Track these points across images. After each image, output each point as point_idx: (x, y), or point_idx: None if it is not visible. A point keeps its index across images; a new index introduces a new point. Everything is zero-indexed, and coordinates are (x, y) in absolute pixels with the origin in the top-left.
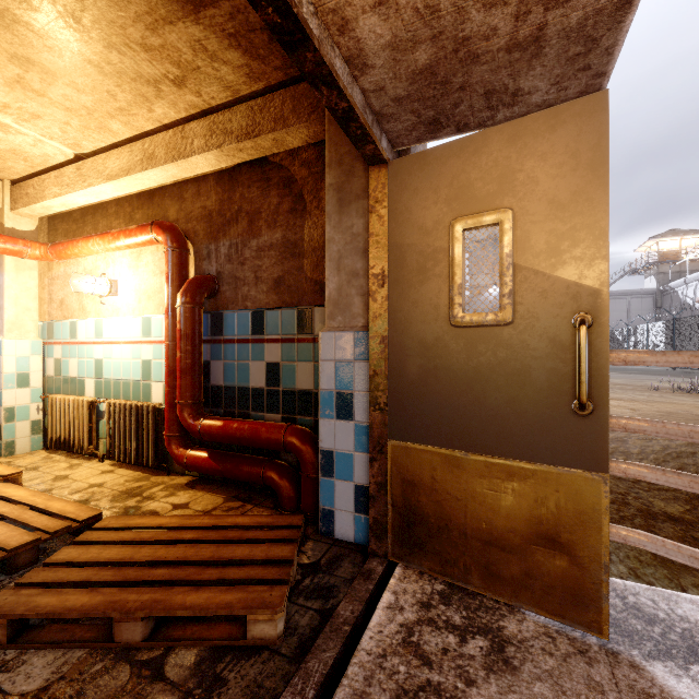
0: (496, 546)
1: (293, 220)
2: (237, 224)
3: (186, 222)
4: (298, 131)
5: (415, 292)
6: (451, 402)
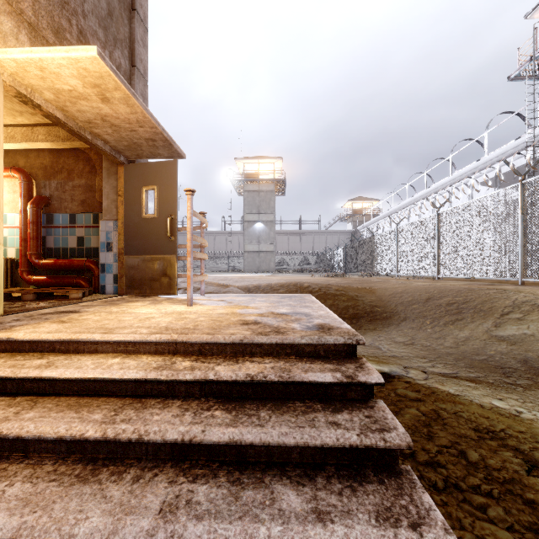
0: (153, 280)
1: (90, 176)
2: (61, 174)
3: (31, 169)
4: None
5: (132, 207)
6: (142, 241)
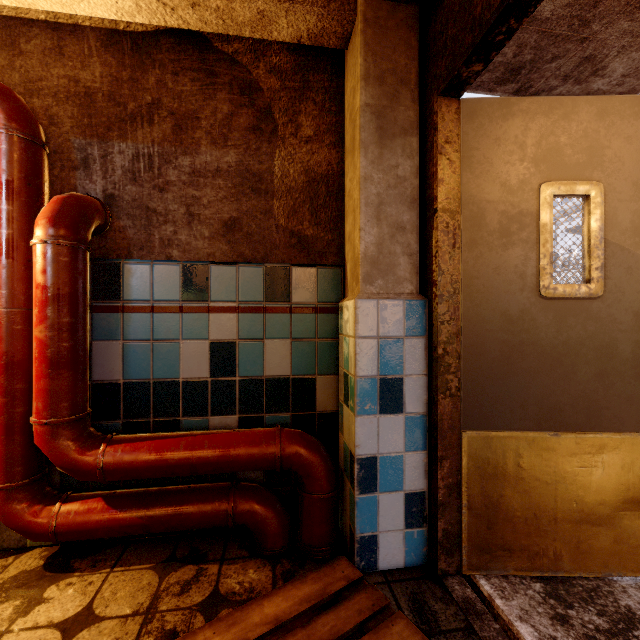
0: (586, 523)
1: (256, 142)
2: (151, 125)
3: (25, 93)
4: (304, 16)
5: (497, 256)
6: (539, 380)
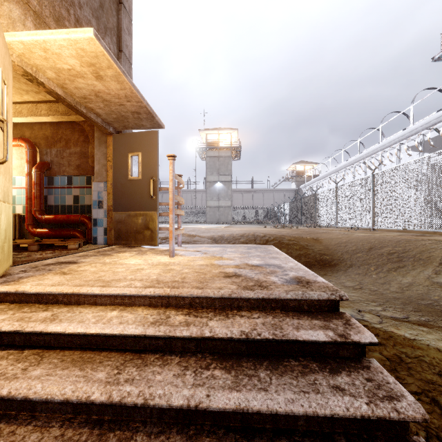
0: (138, 233)
1: (84, 144)
2: (60, 143)
3: (35, 139)
4: None
5: (120, 171)
6: (128, 199)
